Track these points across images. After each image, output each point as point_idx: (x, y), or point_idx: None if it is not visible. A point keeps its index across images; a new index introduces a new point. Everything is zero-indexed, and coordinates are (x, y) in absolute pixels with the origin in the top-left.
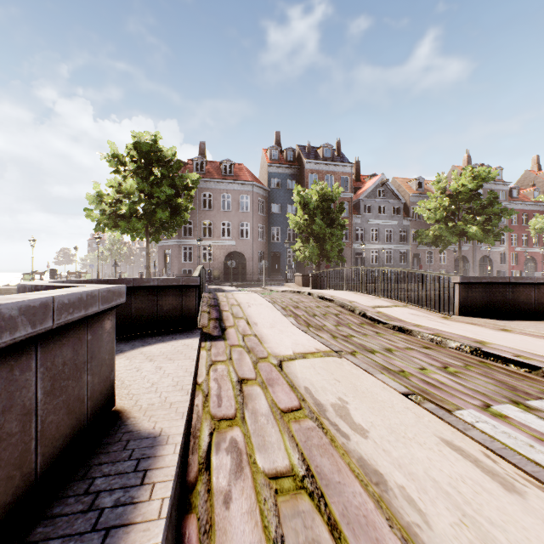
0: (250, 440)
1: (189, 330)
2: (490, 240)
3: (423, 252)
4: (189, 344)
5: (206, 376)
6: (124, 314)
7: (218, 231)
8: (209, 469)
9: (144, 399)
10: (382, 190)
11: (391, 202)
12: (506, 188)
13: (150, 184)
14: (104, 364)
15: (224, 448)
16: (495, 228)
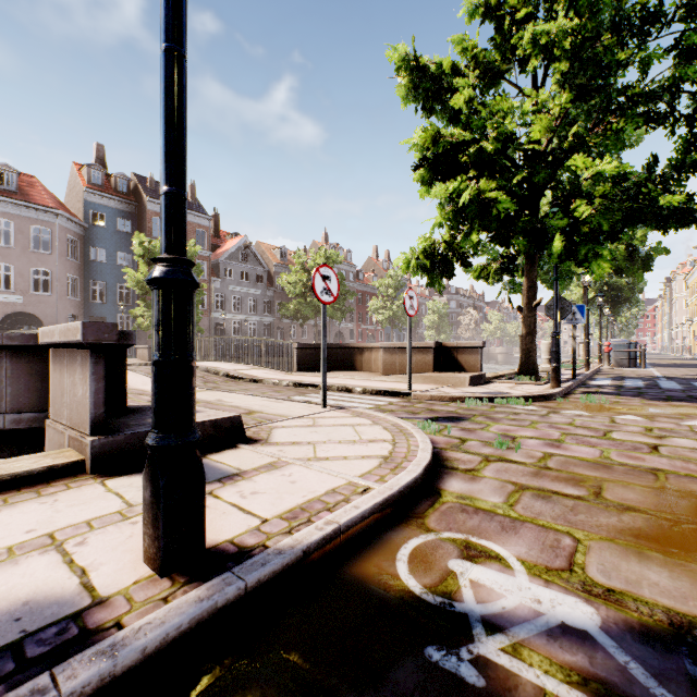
0: None
1: None
2: (339, 317)
3: (287, 326)
4: None
5: None
6: None
7: None
8: None
9: None
10: (246, 254)
11: (255, 269)
12: (354, 270)
13: None
14: None
15: None
16: (343, 306)
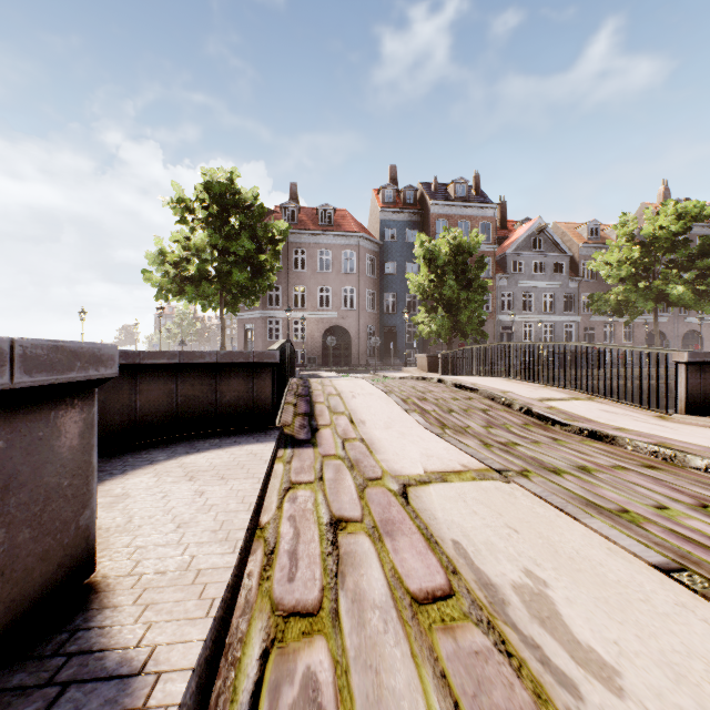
0: (347, 682)
1: (263, 430)
2: (705, 307)
3: (599, 326)
4: (258, 453)
5: (276, 510)
6: (166, 404)
7: (314, 299)
8: None
9: (153, 558)
10: (539, 240)
11: (552, 256)
12: None
13: (225, 237)
14: (58, 496)
15: (288, 704)
16: None
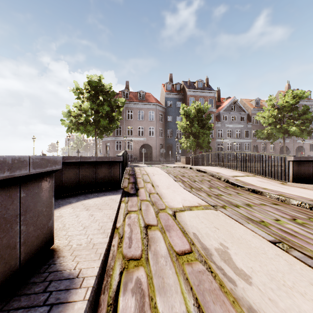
0: (152, 281)
1: (115, 189)
2: (304, 136)
3: (260, 144)
4: (114, 199)
5: (122, 221)
6: (74, 178)
7: (136, 132)
8: (115, 312)
9: (76, 239)
10: (234, 107)
11: (239, 114)
12: None
13: (97, 105)
14: (41, 215)
15: (130, 288)
16: (307, 128)
